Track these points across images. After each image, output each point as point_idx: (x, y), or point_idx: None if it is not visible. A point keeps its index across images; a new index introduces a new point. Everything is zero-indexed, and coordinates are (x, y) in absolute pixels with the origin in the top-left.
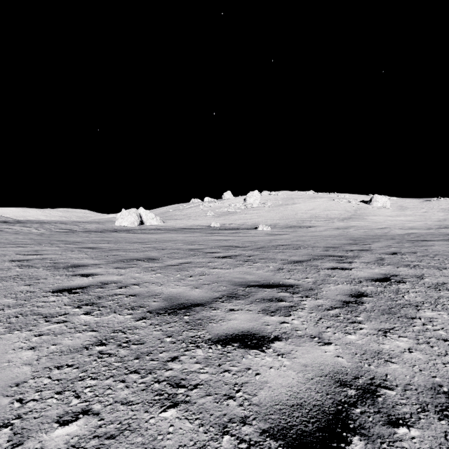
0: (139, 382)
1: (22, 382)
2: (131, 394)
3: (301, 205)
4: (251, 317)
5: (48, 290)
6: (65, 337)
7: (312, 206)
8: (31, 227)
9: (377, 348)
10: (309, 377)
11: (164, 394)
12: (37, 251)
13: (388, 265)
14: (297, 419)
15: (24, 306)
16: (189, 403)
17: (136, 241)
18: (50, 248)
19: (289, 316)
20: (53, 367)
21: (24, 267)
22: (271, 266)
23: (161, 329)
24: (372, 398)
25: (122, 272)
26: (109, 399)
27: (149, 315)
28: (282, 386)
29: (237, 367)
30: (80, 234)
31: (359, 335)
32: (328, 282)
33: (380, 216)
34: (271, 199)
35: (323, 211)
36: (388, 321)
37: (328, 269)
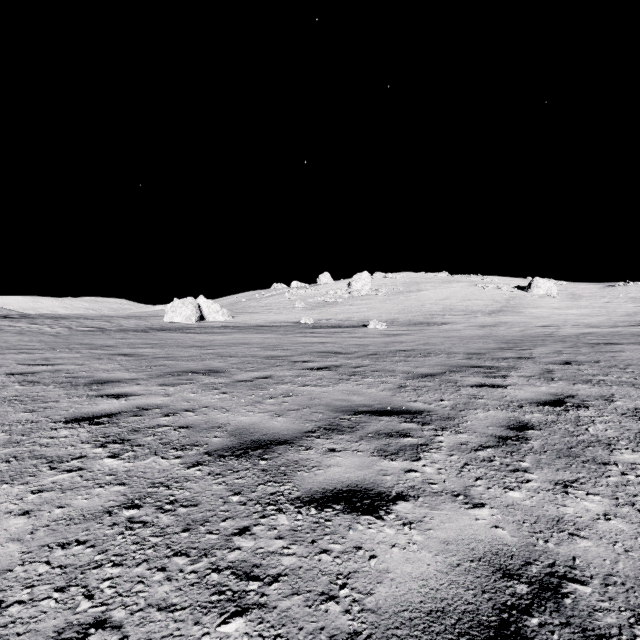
0: (187, 571)
1: (5, 570)
2: (174, 592)
3: (429, 292)
4: (361, 462)
5: (58, 419)
6: (78, 494)
7: (446, 294)
8: (42, 324)
9: (555, 513)
10: (454, 563)
11: (226, 592)
12: (48, 359)
13: (560, 381)
14: (437, 636)
15: (20, 444)
16: (266, 608)
17: (193, 345)
18: (67, 354)
19: (418, 461)
20: (55, 546)
21: (27, 384)
22: (388, 383)
23: (225, 481)
24: (556, 600)
25: (170, 391)
26: (139, 601)
27: (208, 458)
28: (412, 579)
29: (341, 545)
30: (112, 335)
31: (526, 492)
32: (474, 406)
33: (543, 308)
34: (387, 284)
35: (461, 301)
36: (568, 469)
37: (473, 387)
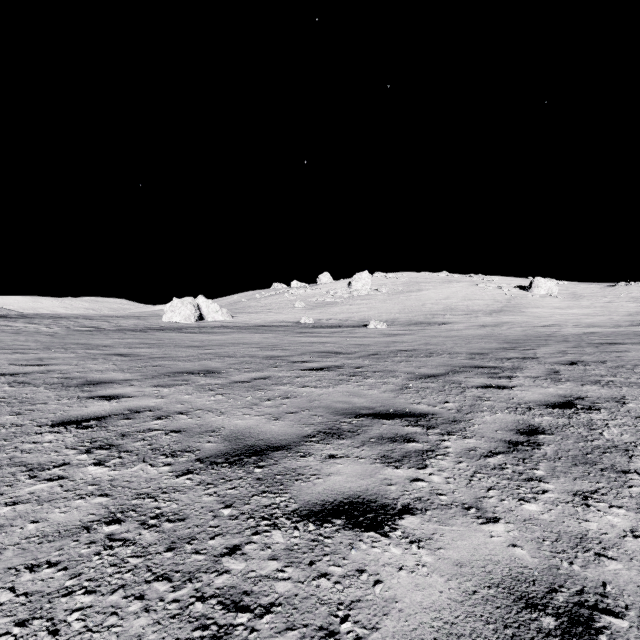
0: (168, 600)
1: None
2: (152, 626)
3: (430, 292)
4: (363, 470)
5: (44, 423)
6: (56, 506)
7: (446, 294)
8: (40, 324)
9: (577, 529)
10: (469, 589)
11: (211, 626)
12: (42, 360)
13: (567, 382)
14: None
15: (1, 450)
16: None
17: (191, 345)
18: (62, 354)
19: (424, 469)
20: (23, 568)
21: (17, 385)
22: (390, 384)
23: (216, 492)
24: (589, 637)
25: (164, 393)
26: (111, 637)
27: (199, 466)
28: (422, 609)
29: (342, 567)
30: (110, 334)
31: (543, 504)
32: (480, 409)
33: (544, 308)
34: (388, 284)
35: (461, 301)
36: (586, 478)
37: (478, 388)
